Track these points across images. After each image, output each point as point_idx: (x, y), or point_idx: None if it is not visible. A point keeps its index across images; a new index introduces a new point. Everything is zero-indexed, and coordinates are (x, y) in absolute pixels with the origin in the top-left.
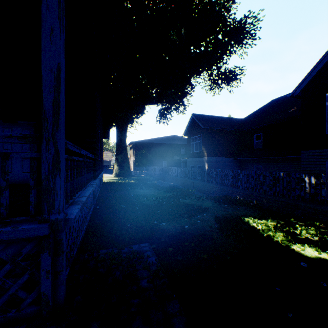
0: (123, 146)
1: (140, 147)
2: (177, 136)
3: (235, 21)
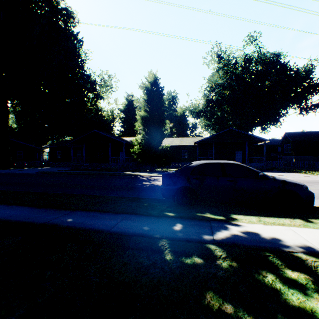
0: None
1: None
2: (274, 139)
3: (312, 84)
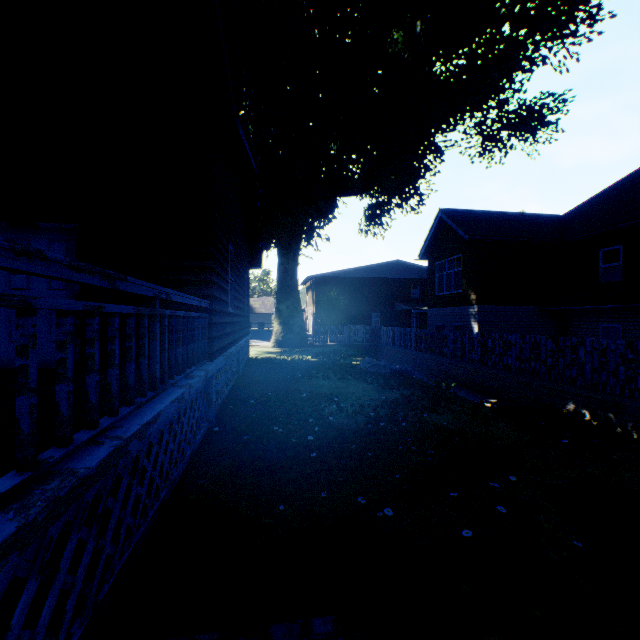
0: (291, 284)
1: (326, 287)
2: (402, 261)
3: None
